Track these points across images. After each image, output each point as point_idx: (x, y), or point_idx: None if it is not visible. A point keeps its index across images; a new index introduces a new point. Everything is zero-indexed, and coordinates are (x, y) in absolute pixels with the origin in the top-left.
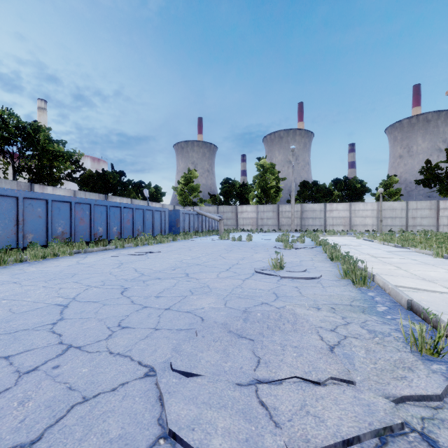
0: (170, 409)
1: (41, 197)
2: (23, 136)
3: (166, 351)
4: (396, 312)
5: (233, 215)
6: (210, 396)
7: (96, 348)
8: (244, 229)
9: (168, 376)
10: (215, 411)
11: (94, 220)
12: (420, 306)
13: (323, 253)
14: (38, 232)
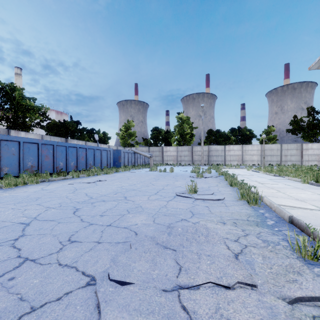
0: (105, 317)
1: (15, 139)
2: (2, 94)
3: (106, 262)
4: (281, 225)
5: (160, 154)
6: (140, 303)
7: (48, 261)
8: (168, 163)
9: (105, 285)
10: (144, 318)
11: (56, 156)
12: (299, 221)
13: (224, 181)
14: (12, 165)
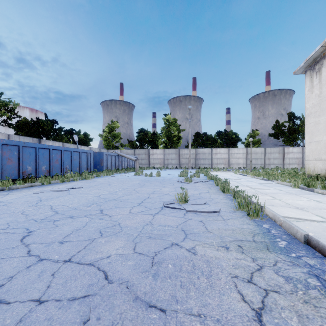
0: None
1: None
2: None
3: None
4: (296, 248)
5: (146, 157)
6: None
7: None
8: (154, 167)
9: None
10: None
11: (23, 159)
12: (320, 243)
13: (215, 186)
14: None
